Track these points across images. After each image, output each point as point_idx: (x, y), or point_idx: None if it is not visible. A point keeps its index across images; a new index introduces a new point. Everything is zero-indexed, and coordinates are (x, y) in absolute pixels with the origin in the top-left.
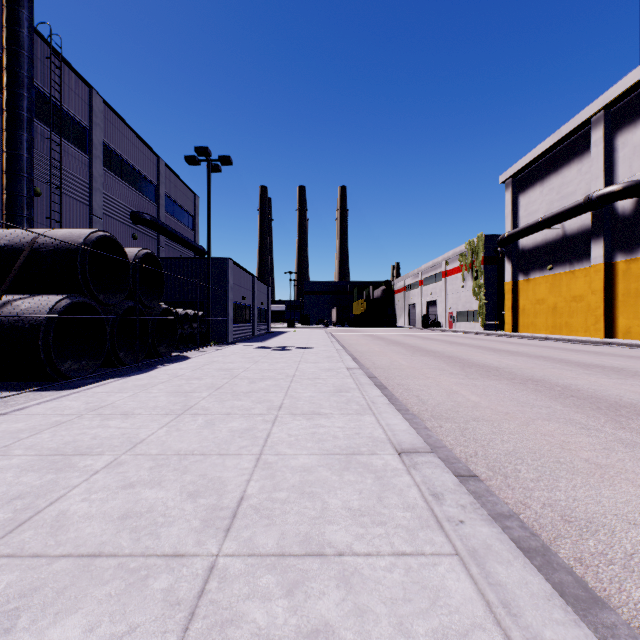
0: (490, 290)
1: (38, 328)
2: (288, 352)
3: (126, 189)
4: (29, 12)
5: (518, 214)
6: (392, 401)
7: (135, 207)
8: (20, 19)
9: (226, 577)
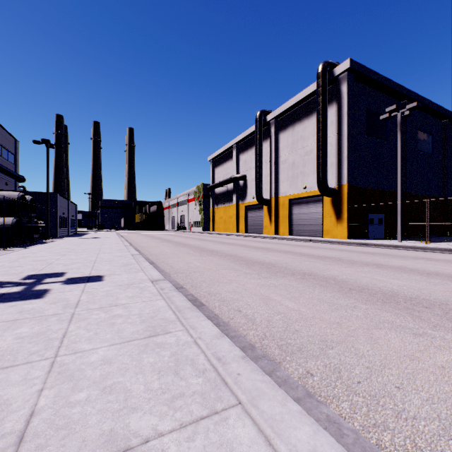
0: (206, 211)
1: (9, 228)
2: (98, 239)
3: None
4: None
5: (215, 177)
6: (131, 245)
7: None
8: None
9: (103, 249)
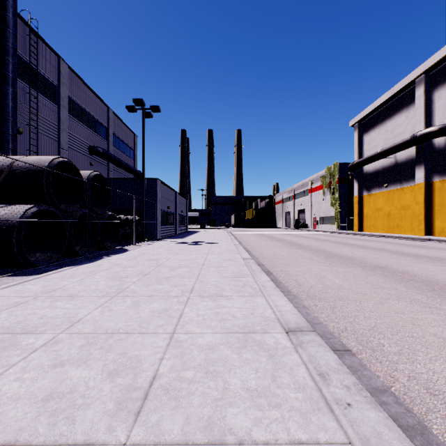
0: (343, 202)
1: (12, 229)
2: (200, 246)
3: (85, 130)
4: (13, 1)
5: (363, 148)
6: (277, 284)
7: (91, 143)
8: (6, 6)
9: None
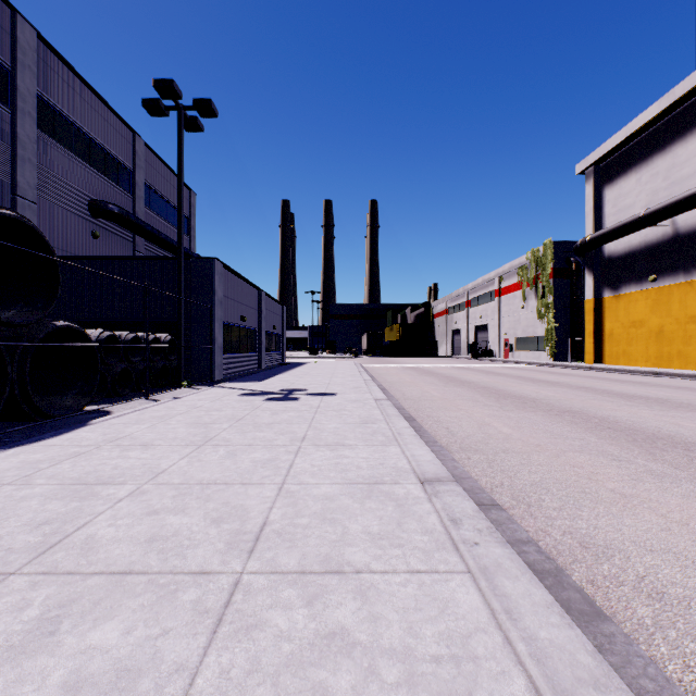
0: (561, 311)
1: None
2: (290, 406)
3: (81, 168)
4: None
5: (603, 212)
6: None
7: (96, 195)
8: None
9: None
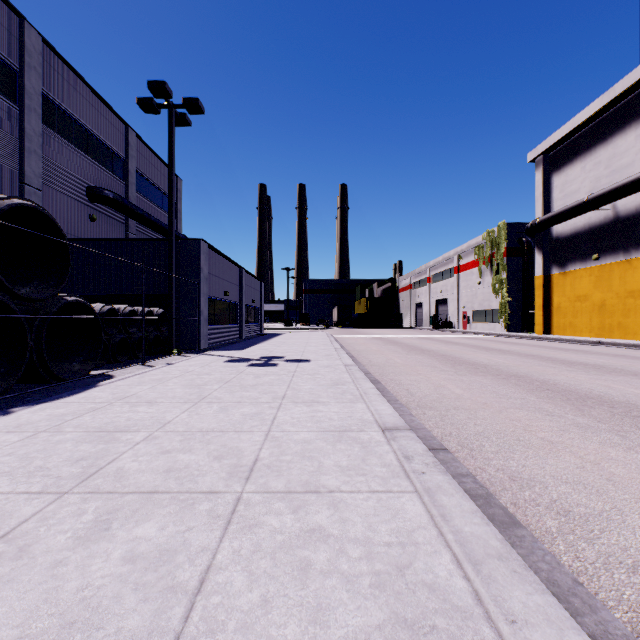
0: (514, 286)
1: None
2: (270, 371)
3: (80, 158)
4: None
5: (551, 196)
6: None
7: (93, 182)
8: None
9: None
